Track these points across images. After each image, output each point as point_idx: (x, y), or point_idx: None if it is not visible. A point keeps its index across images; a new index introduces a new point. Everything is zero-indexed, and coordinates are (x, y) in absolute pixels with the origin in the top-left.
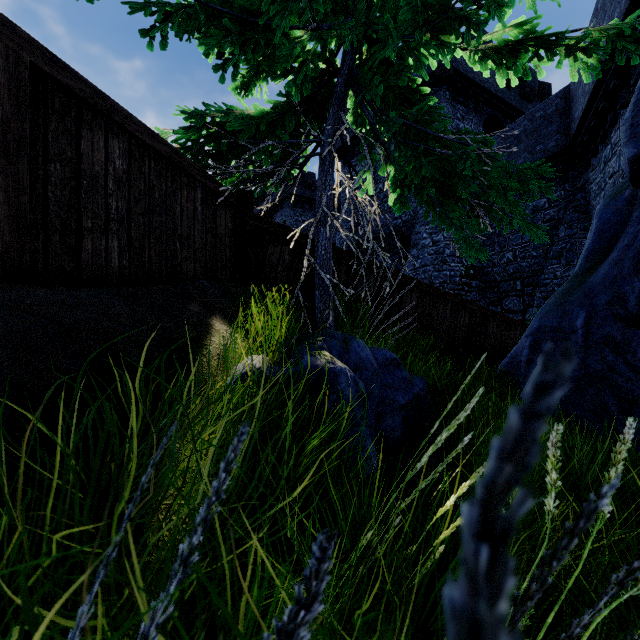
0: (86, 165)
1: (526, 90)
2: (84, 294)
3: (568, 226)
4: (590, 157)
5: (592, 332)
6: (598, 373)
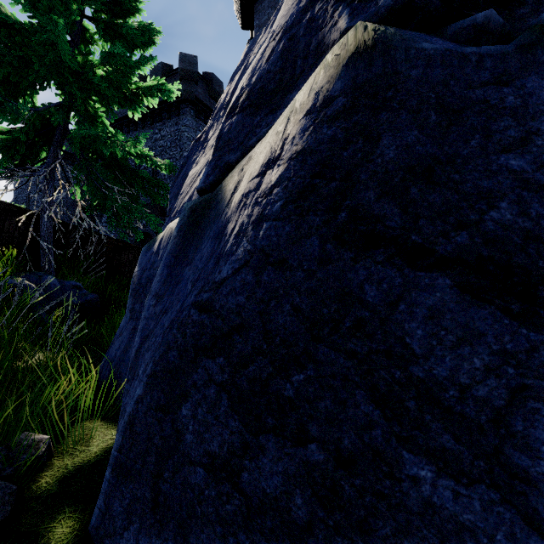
0: None
1: None
2: None
3: None
4: None
5: None
6: None
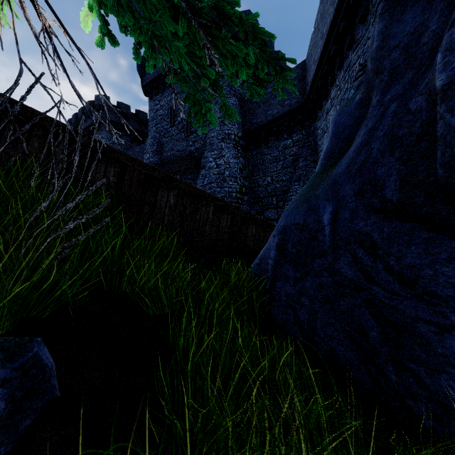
0: None
1: None
2: None
3: (304, 159)
4: (318, 110)
5: (341, 229)
6: (351, 281)
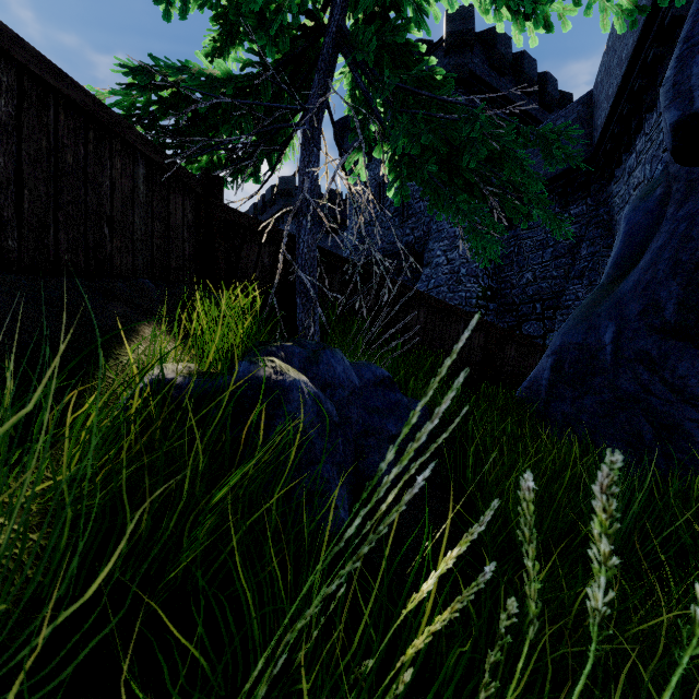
0: None
1: (546, 99)
2: None
3: (590, 243)
4: (614, 168)
5: (623, 347)
6: (630, 395)
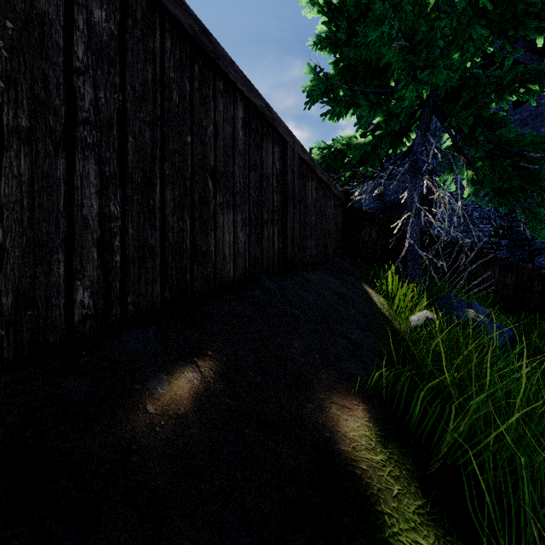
0: (307, 200)
1: None
2: (322, 275)
3: None
4: None
5: None
6: None
